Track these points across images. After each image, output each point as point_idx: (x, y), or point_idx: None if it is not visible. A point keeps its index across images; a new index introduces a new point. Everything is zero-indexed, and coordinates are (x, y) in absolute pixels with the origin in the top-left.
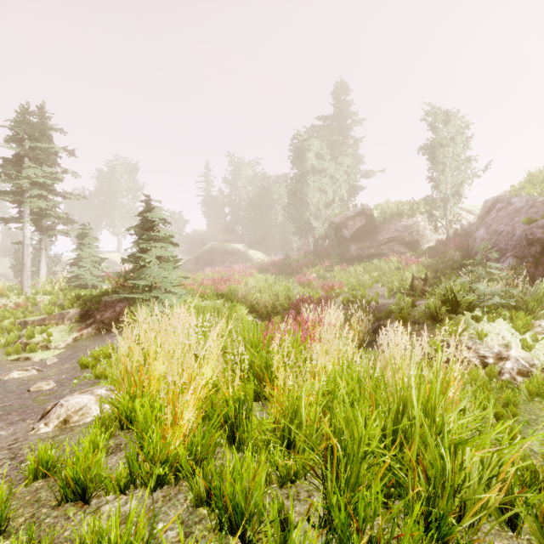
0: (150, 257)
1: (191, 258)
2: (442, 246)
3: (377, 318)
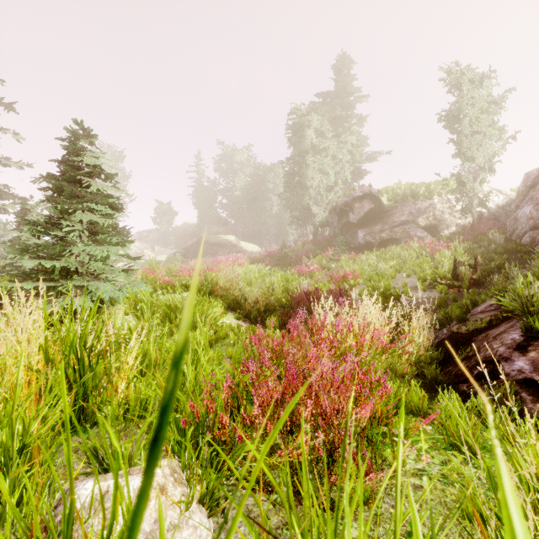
0: (72, 223)
1: (179, 251)
2: (473, 229)
3: (439, 320)
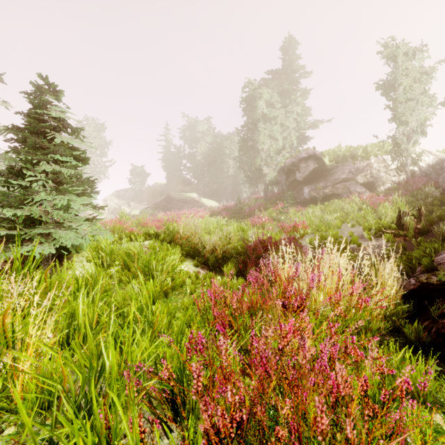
0: (35, 173)
1: (150, 206)
2: (408, 184)
3: (402, 269)
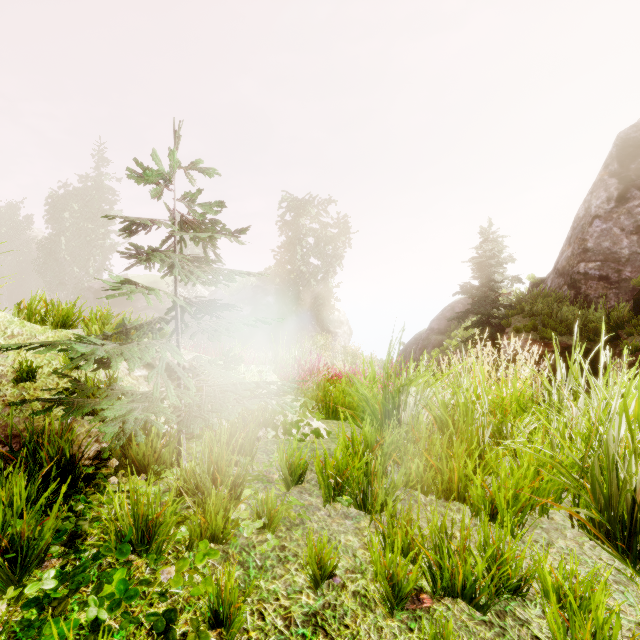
0: None
1: None
2: None
3: None
